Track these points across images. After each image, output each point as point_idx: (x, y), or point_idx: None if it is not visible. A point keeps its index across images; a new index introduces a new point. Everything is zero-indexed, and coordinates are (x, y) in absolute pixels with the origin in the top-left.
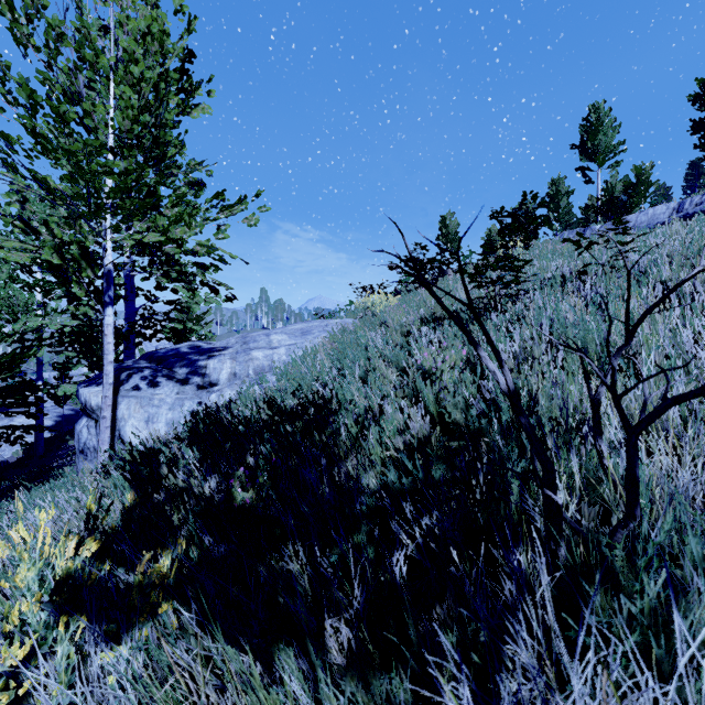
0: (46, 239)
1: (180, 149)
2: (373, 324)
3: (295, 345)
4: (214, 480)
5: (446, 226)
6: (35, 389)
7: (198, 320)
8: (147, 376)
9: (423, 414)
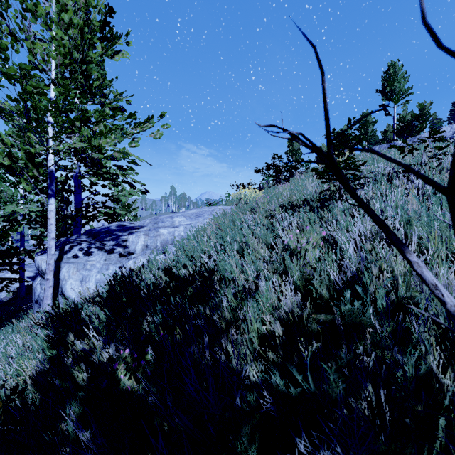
0: (1, 147)
1: (103, 81)
2: (246, 210)
3: (190, 224)
4: (111, 348)
5: (292, 144)
6: (16, 253)
7: (129, 206)
8: (83, 247)
9: (292, 288)
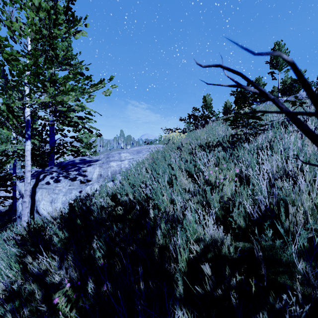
0: None
1: (66, 52)
2: (173, 148)
3: (133, 159)
4: (62, 270)
5: (206, 100)
6: (9, 179)
7: (90, 144)
8: (53, 176)
9: (214, 218)
